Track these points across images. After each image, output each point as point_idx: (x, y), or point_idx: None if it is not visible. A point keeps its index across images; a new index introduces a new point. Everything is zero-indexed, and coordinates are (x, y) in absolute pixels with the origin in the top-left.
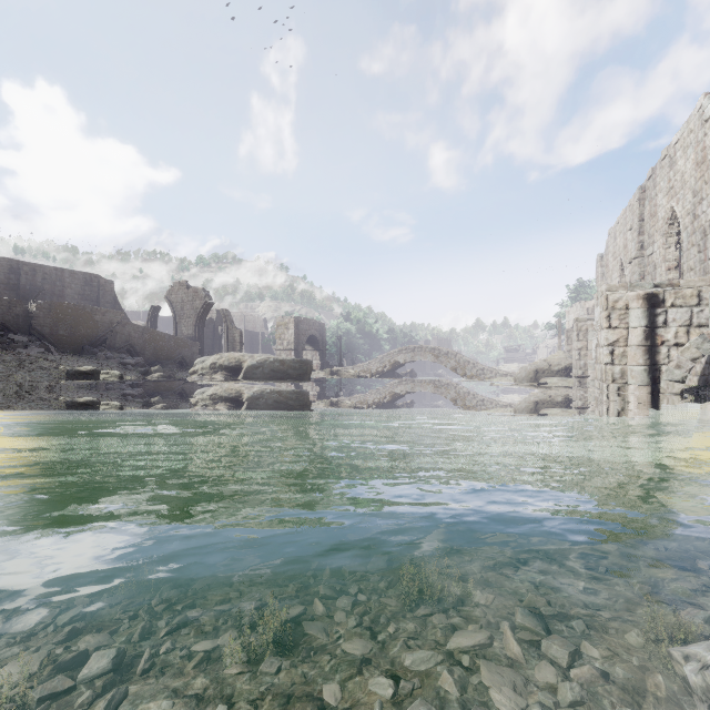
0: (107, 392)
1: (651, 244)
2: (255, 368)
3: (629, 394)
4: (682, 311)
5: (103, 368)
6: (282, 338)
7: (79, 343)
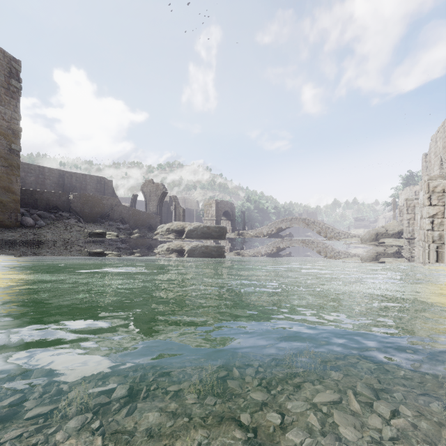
0: (110, 244)
1: None
2: (192, 231)
3: (445, 251)
4: None
5: (108, 231)
6: (208, 213)
7: (95, 216)
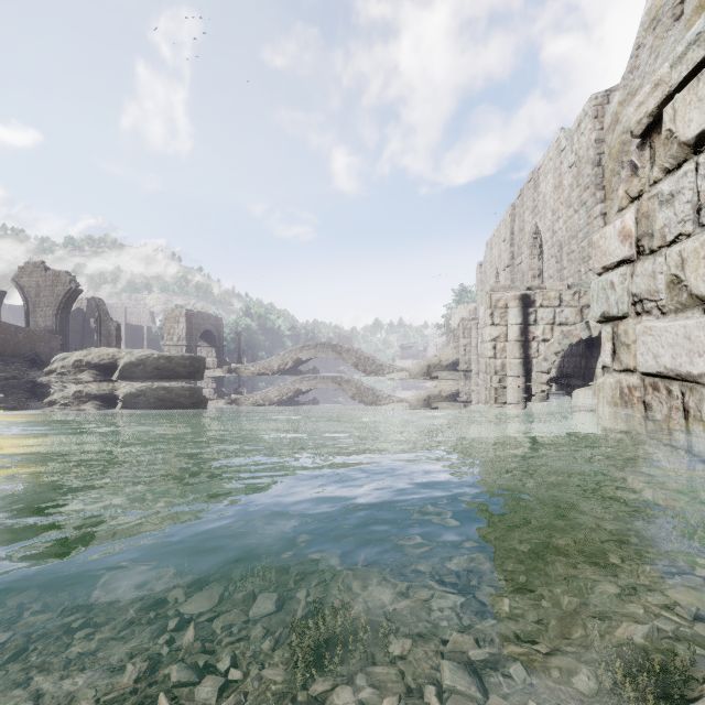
0: None
1: (520, 255)
2: (135, 366)
3: (508, 384)
4: (548, 311)
5: None
6: (171, 333)
7: None
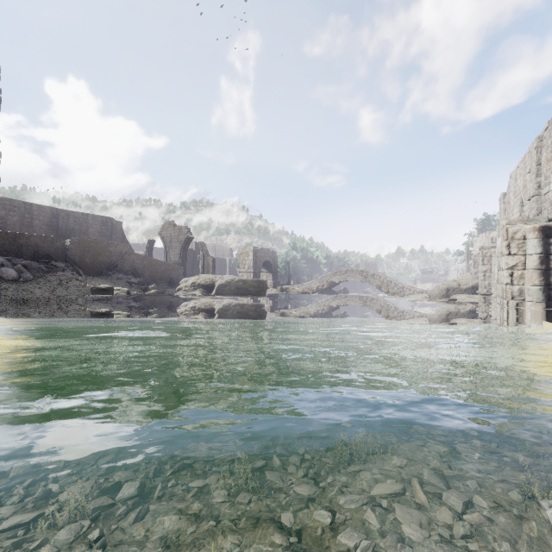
0: (118, 303)
1: (547, 184)
2: (224, 286)
3: (526, 309)
4: None
5: (116, 286)
6: (244, 263)
7: (99, 267)
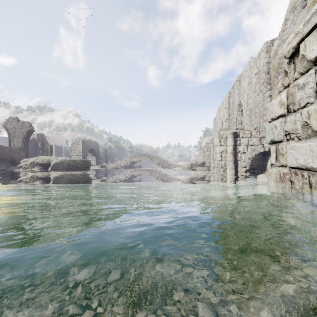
0: None
1: (233, 114)
2: (58, 164)
3: (227, 172)
4: (245, 139)
5: None
6: (75, 149)
7: None
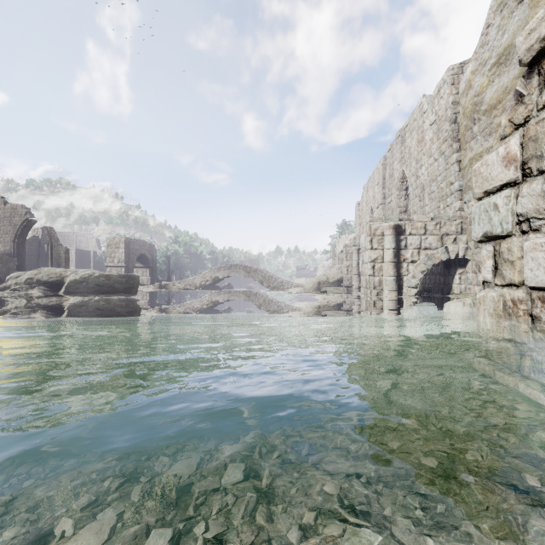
0: None
1: (390, 195)
2: (79, 283)
3: (384, 297)
4: (416, 238)
5: None
6: (113, 257)
7: None
